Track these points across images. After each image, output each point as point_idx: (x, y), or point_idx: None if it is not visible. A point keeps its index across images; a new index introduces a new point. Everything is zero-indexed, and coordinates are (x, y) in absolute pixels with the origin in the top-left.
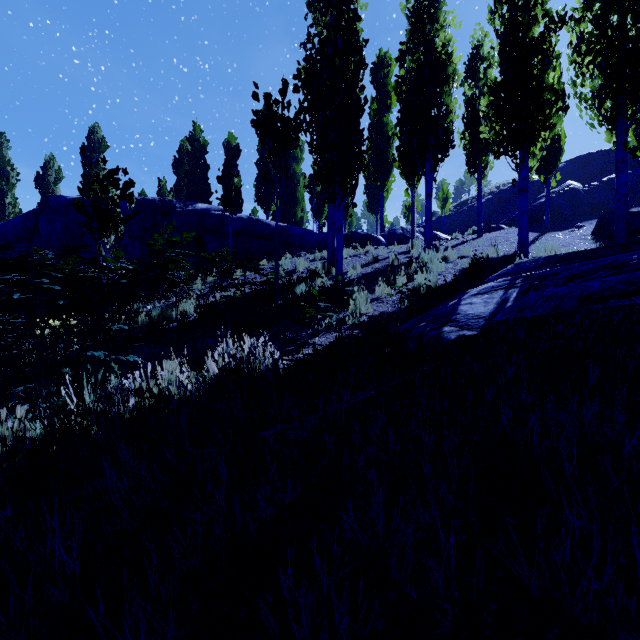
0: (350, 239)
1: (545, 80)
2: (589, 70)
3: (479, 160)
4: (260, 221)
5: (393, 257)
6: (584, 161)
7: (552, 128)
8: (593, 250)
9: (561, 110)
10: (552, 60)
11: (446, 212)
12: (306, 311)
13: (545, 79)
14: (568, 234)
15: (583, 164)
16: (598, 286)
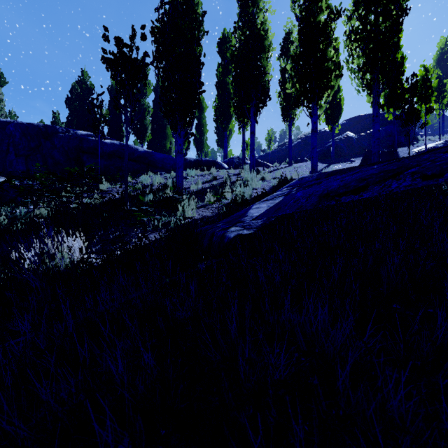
0: (200, 164)
1: (328, 53)
2: (357, 53)
3: (290, 112)
4: (130, 147)
5: (227, 176)
6: (357, 120)
7: (332, 88)
8: (351, 168)
9: (338, 76)
10: (332, 40)
11: (271, 149)
12: (135, 214)
13: (328, 53)
14: (345, 165)
15: (356, 122)
16: (337, 185)
